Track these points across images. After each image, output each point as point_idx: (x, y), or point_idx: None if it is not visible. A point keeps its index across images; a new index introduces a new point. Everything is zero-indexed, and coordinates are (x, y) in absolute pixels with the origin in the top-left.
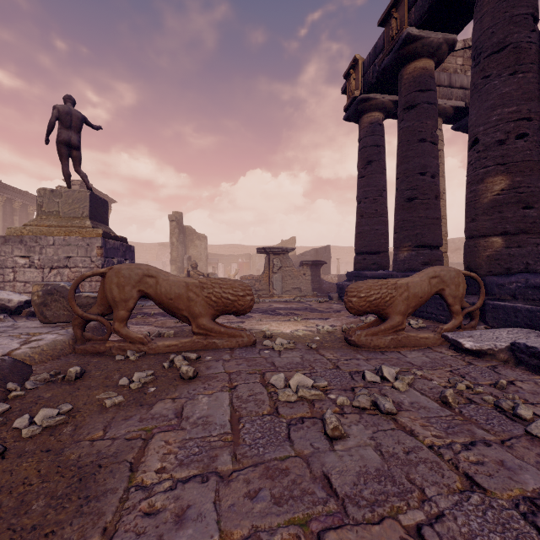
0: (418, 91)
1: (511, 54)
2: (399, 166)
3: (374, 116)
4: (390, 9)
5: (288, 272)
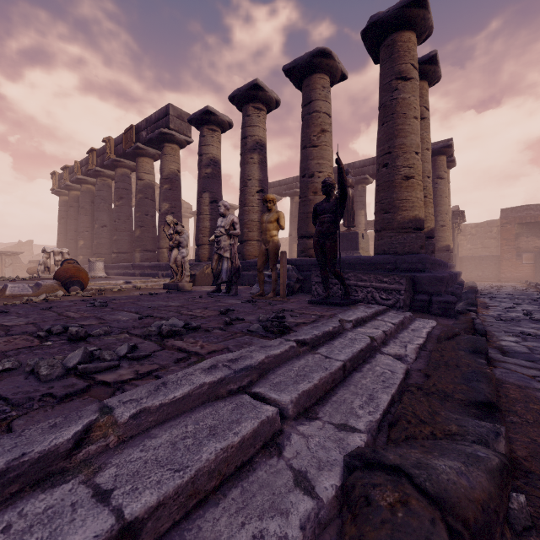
0: (75, 202)
1: (85, 210)
2: (68, 227)
3: (65, 198)
4: (64, 168)
5: (19, 267)
